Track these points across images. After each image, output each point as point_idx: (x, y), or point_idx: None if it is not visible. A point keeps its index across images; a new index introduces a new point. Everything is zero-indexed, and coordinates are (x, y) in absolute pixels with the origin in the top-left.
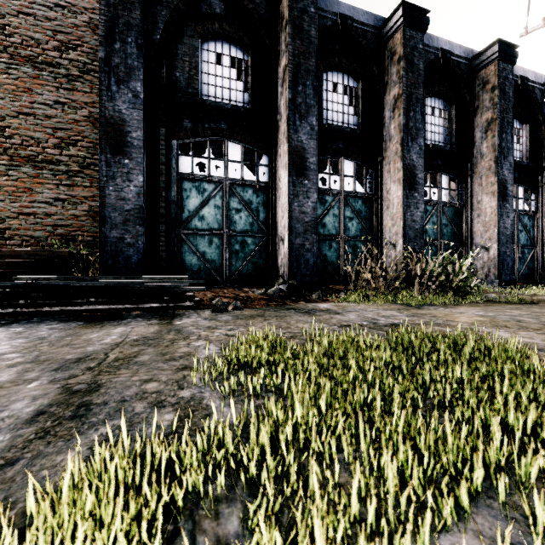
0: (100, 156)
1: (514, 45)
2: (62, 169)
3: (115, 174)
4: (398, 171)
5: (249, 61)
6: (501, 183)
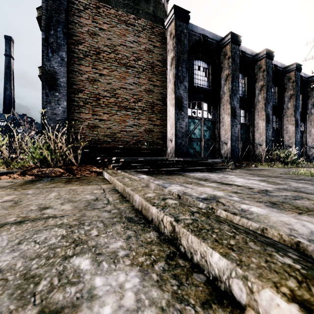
0: (175, 111)
1: (301, 65)
2: (135, 112)
3: (179, 118)
4: (263, 115)
5: (210, 69)
6: (296, 120)
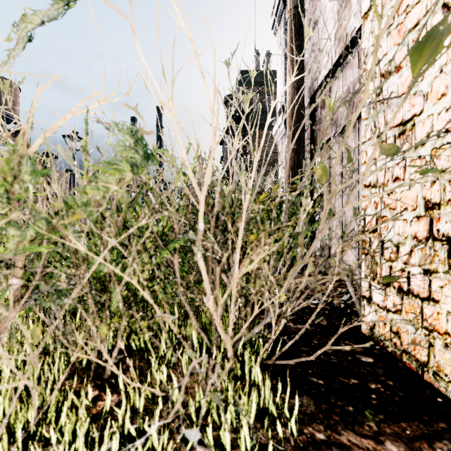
0: None
1: None
2: None
3: None
4: None
5: None
6: None
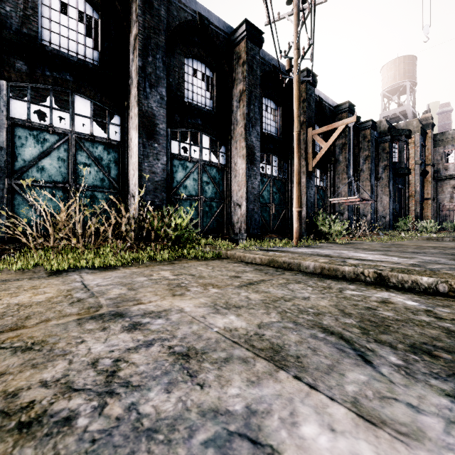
0: None
1: (260, 30)
2: None
3: None
4: (136, 117)
5: None
6: (250, 148)
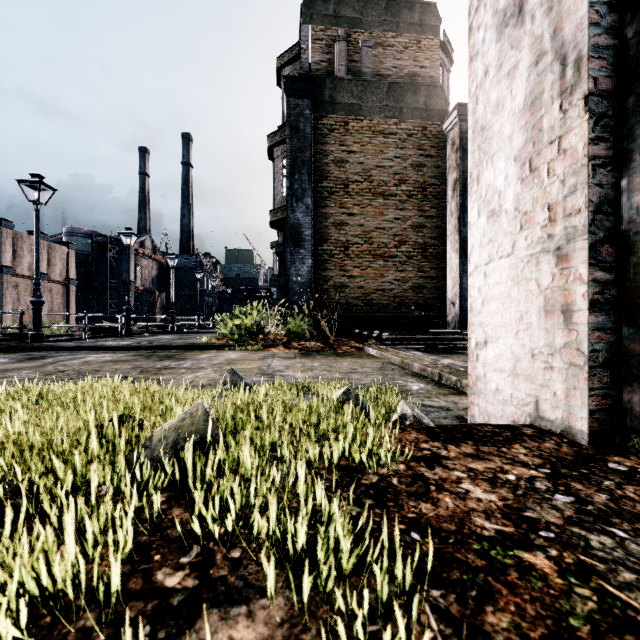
0: (459, 260)
1: None
2: (397, 261)
3: (466, 270)
4: None
5: None
6: None
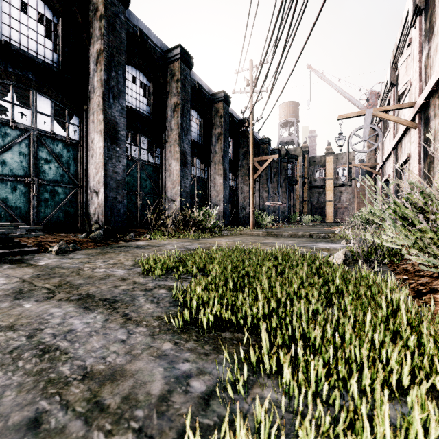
0: None
1: (230, 96)
2: None
3: None
4: (177, 153)
5: (60, 27)
6: (225, 170)
